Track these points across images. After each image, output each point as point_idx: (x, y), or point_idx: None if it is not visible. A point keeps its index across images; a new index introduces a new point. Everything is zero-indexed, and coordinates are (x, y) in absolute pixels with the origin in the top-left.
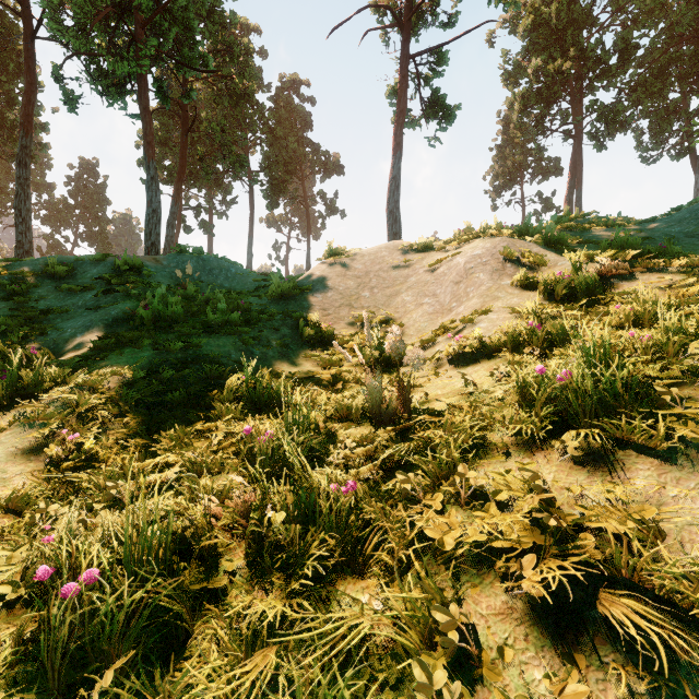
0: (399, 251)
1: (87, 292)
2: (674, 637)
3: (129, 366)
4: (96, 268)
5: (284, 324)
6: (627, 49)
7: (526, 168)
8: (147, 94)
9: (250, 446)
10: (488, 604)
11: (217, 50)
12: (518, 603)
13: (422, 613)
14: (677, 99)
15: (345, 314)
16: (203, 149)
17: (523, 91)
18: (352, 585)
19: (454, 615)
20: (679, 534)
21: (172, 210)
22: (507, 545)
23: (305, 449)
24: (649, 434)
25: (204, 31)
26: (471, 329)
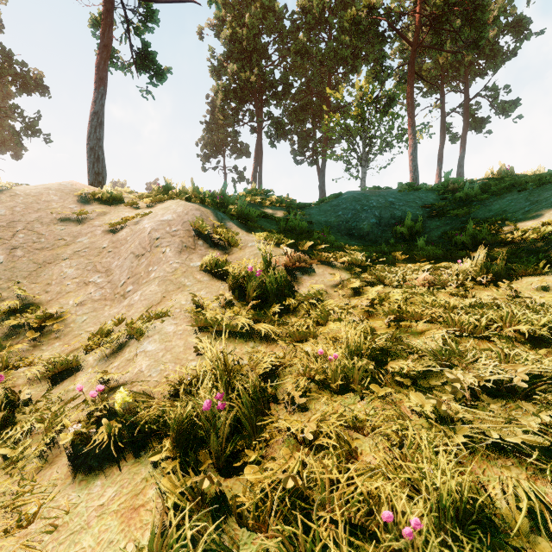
0: (76, 198)
1: None
2: None
3: None
4: None
5: None
6: (287, 85)
7: (227, 145)
8: None
9: None
10: None
11: None
12: None
13: None
14: (311, 129)
15: None
16: None
17: (225, 84)
18: None
19: None
20: None
21: None
22: None
23: None
24: None
25: None
26: (134, 350)
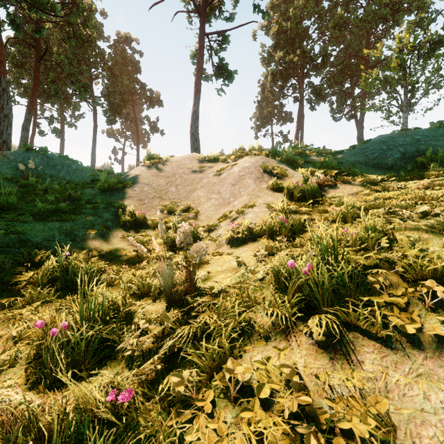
0: (196, 161)
1: None
2: None
3: None
4: None
5: (107, 211)
6: (326, 56)
7: (274, 116)
8: None
9: (39, 342)
10: None
11: (65, 3)
12: None
13: None
14: (349, 88)
15: (157, 203)
16: (54, 74)
17: (273, 70)
18: None
19: None
20: (408, 427)
21: (26, 117)
22: None
23: (97, 339)
24: (371, 320)
25: None
26: (242, 218)
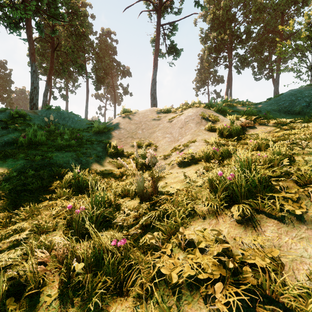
0: (155, 112)
1: None
2: None
3: (8, 169)
4: None
5: (99, 146)
6: (249, 33)
7: (210, 79)
8: (31, 29)
9: (70, 216)
10: None
11: (69, 12)
12: None
13: None
14: (267, 55)
15: (130, 141)
16: (62, 59)
17: (209, 46)
18: (120, 306)
19: None
20: (291, 265)
21: (46, 88)
22: (206, 276)
23: (101, 216)
24: (272, 207)
25: (63, 2)
26: (187, 149)
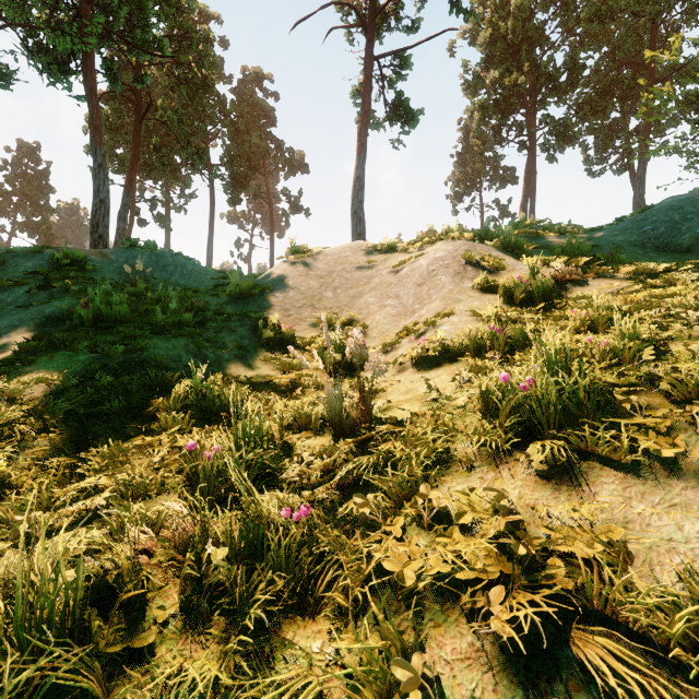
0: (362, 252)
1: (19, 287)
2: (654, 685)
3: (60, 372)
4: (31, 261)
5: (242, 325)
6: (575, 69)
7: (485, 176)
8: (94, 75)
9: (193, 464)
10: (453, 647)
11: (174, 35)
12: (485, 644)
13: (380, 666)
14: (618, 119)
15: (307, 314)
16: (159, 138)
17: (482, 101)
18: (302, 630)
19: (416, 669)
20: (648, 556)
21: (123, 201)
22: (473, 576)
23: (256, 465)
24: (612, 445)
25: (160, 13)
26: (433, 332)
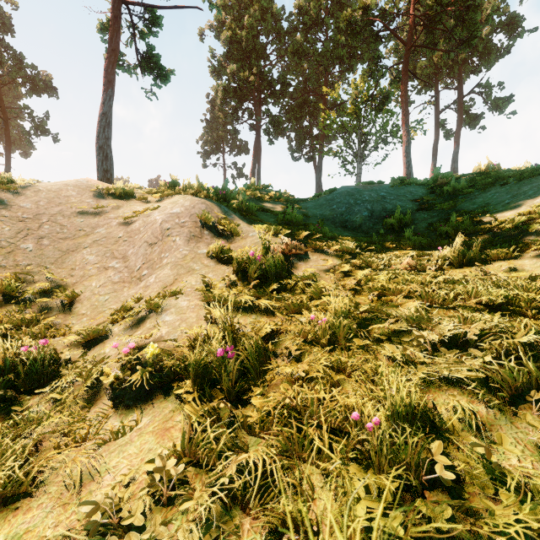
0: (91, 193)
1: None
2: None
3: None
4: None
5: None
6: (285, 84)
7: (227, 143)
8: None
9: None
10: None
11: None
12: None
13: None
14: (308, 126)
15: None
16: None
17: (224, 84)
18: None
19: None
20: None
21: None
22: None
23: None
24: None
25: None
26: (154, 321)
